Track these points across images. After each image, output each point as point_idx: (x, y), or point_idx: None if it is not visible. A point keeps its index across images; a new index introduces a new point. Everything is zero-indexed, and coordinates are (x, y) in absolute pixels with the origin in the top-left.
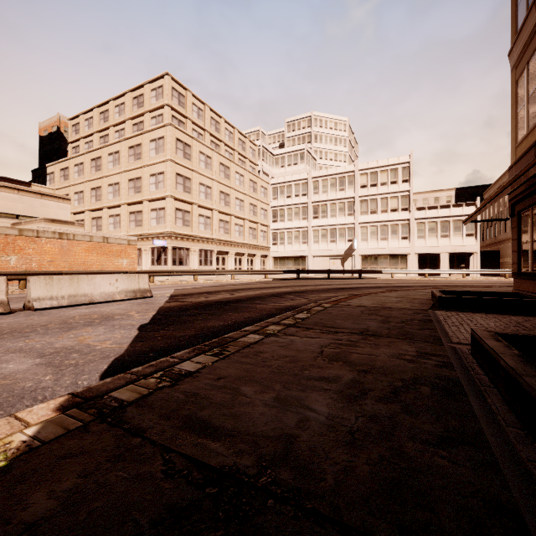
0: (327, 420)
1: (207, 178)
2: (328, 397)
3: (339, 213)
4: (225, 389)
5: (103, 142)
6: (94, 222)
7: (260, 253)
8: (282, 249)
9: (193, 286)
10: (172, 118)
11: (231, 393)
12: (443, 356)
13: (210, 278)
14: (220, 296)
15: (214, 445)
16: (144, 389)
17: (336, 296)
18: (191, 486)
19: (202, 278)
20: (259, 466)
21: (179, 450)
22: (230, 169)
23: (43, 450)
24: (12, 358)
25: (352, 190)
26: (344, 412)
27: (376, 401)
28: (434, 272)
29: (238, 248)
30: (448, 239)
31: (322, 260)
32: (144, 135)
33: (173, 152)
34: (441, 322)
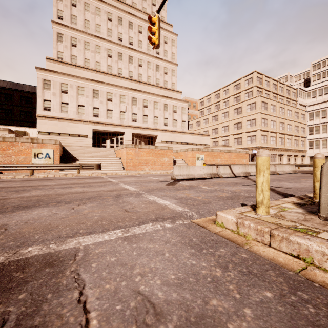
0: None
1: (273, 117)
2: None
3: None
4: None
5: (216, 108)
6: (213, 143)
7: (300, 154)
8: (317, 152)
9: None
10: (257, 91)
11: None
12: None
13: None
14: None
15: None
16: None
17: None
18: None
19: None
20: None
21: None
22: (284, 109)
23: None
24: None
25: None
26: None
27: None
28: None
29: (288, 152)
30: None
31: None
32: (243, 102)
33: (260, 108)
34: None
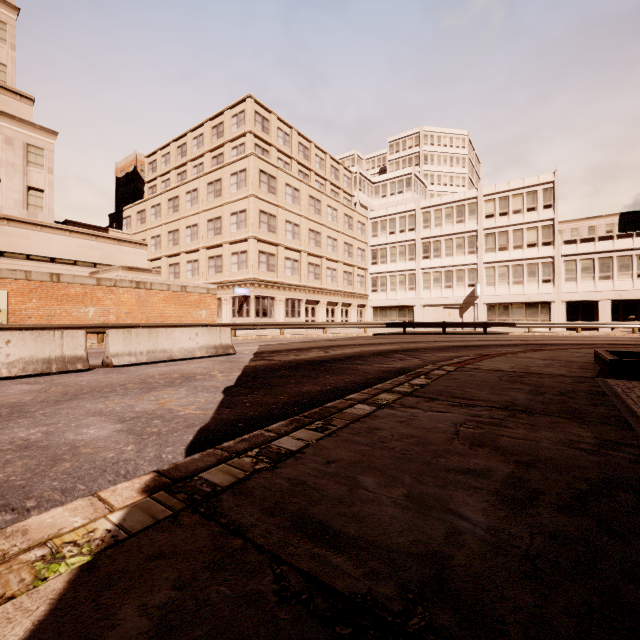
0: (489, 536)
1: (294, 215)
2: (481, 499)
3: (457, 251)
4: (338, 477)
5: (180, 180)
6: (171, 269)
7: (357, 302)
8: (384, 298)
9: (279, 342)
10: (255, 147)
11: (347, 483)
12: (639, 447)
13: (298, 332)
14: (313, 354)
15: (337, 560)
16: (239, 470)
17: (458, 356)
18: (315, 619)
19: (288, 332)
20: (403, 598)
21: (292, 561)
22: (321, 203)
23: (130, 545)
24: (92, 422)
25: (474, 221)
26: (510, 525)
27: (555, 511)
28: (590, 326)
29: (330, 296)
30: (610, 282)
31: (435, 311)
32: (224, 168)
33: (256, 186)
34: (621, 396)
